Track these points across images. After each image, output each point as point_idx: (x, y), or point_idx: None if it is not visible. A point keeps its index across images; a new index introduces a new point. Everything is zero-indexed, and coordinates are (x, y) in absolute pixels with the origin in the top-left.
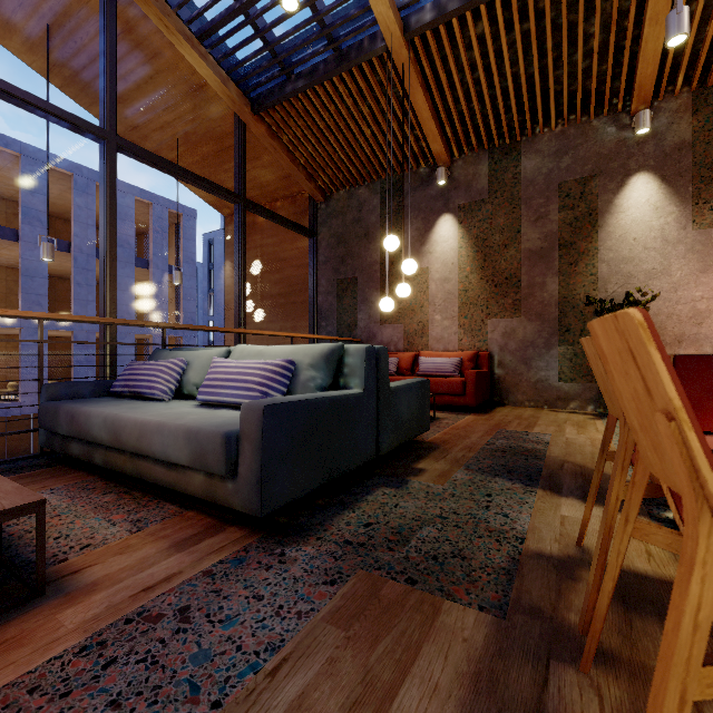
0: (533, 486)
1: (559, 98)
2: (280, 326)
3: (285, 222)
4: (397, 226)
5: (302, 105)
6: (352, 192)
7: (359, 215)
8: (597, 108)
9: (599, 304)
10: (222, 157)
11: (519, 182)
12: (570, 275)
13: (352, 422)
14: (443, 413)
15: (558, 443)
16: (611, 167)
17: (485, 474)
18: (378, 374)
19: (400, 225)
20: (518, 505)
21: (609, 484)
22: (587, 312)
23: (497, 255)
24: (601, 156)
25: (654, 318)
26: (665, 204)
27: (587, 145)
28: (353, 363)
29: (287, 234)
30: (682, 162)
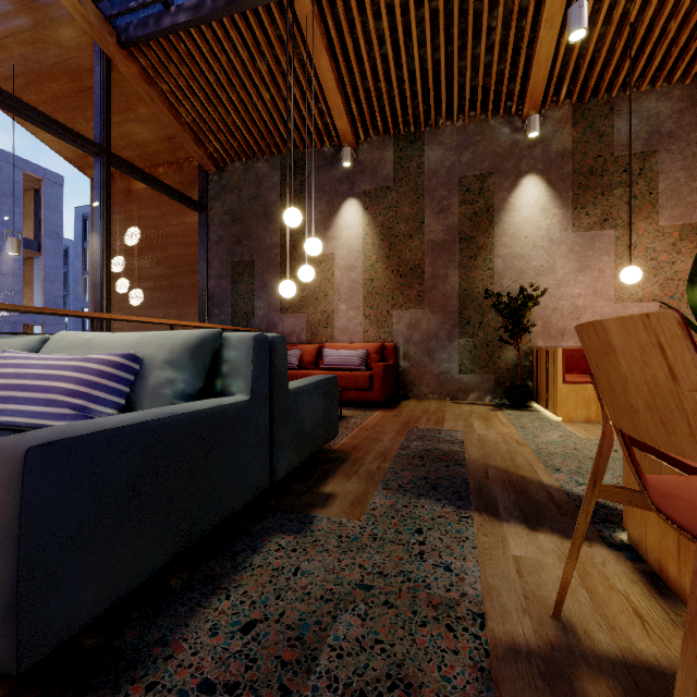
0: (466, 508)
1: (461, 92)
2: (162, 313)
3: (167, 189)
4: (299, 207)
5: (186, 48)
6: (249, 165)
7: (257, 191)
8: (494, 108)
9: (496, 298)
10: (81, 100)
11: (424, 172)
12: (470, 269)
13: (231, 446)
14: (350, 410)
15: (473, 442)
16: (505, 167)
17: (407, 494)
18: (272, 373)
19: (303, 206)
20: (458, 544)
21: (693, 587)
22: (485, 305)
23: (402, 245)
24: (497, 155)
25: (542, 312)
26: (551, 206)
27: (485, 143)
28: (236, 358)
29: (172, 206)
30: (564, 168)
